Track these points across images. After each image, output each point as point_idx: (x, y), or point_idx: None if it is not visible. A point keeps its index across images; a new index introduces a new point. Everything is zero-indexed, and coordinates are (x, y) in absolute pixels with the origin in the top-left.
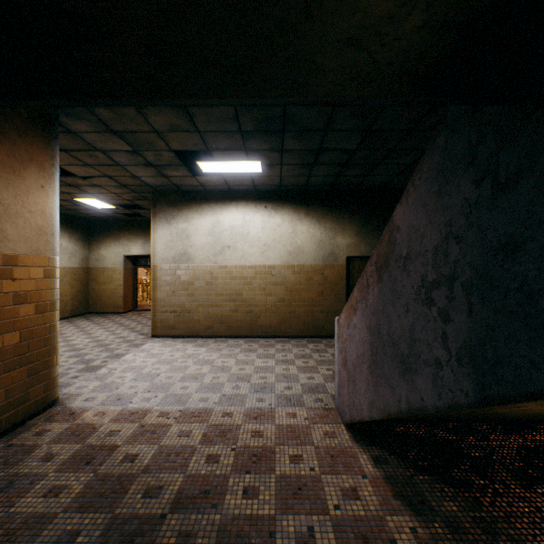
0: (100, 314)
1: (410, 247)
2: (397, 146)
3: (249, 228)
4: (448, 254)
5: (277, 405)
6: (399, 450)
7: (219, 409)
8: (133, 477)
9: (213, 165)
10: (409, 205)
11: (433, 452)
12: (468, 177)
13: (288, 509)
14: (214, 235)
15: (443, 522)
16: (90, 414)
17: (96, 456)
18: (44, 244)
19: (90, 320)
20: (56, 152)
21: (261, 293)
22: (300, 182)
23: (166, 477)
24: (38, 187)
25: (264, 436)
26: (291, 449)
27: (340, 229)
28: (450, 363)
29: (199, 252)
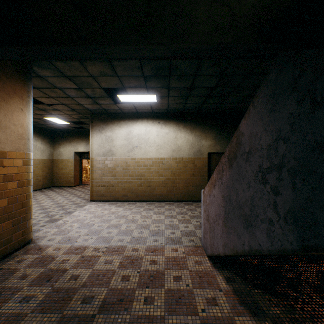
0: (60, 187)
1: (251, 146)
2: (239, 85)
3: (149, 135)
4: (278, 150)
5: (166, 243)
6: (242, 273)
7: (130, 246)
8: (75, 290)
9: (127, 97)
10: (250, 119)
11: (263, 274)
12: (293, 98)
13: (172, 312)
14: (128, 140)
15: (271, 321)
16: (51, 249)
17: (53, 276)
18: (23, 145)
19: (54, 190)
20: (30, 88)
21: (156, 175)
22: (180, 107)
23: (96, 290)
24: (19, 110)
25: (158, 263)
26: (174, 272)
27: (204, 136)
28: (279, 222)
29: (118, 150)
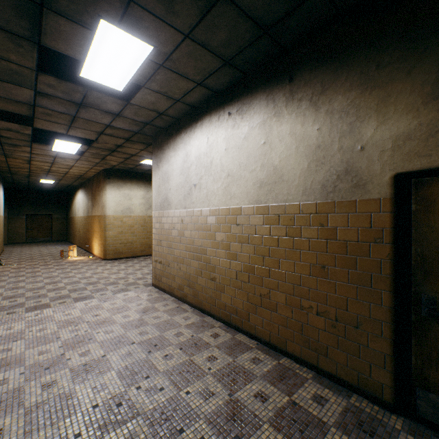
0: None
1: None
2: None
3: (212, 154)
4: None
5: None
6: None
7: None
8: None
9: (98, 71)
10: None
11: None
12: None
13: None
14: (184, 173)
15: None
16: None
17: None
18: None
19: None
20: None
21: (224, 253)
22: (241, 30)
23: None
24: None
25: None
26: None
27: (371, 102)
28: None
29: (174, 196)
